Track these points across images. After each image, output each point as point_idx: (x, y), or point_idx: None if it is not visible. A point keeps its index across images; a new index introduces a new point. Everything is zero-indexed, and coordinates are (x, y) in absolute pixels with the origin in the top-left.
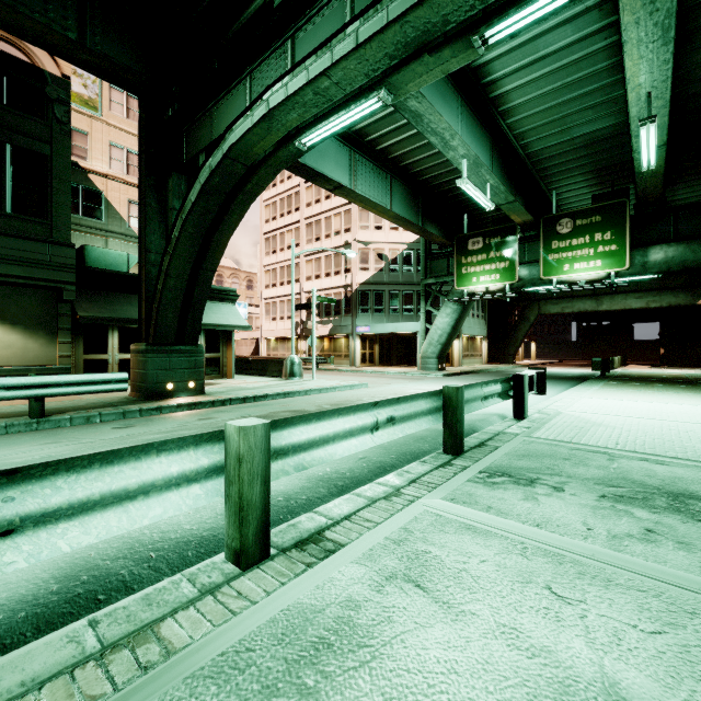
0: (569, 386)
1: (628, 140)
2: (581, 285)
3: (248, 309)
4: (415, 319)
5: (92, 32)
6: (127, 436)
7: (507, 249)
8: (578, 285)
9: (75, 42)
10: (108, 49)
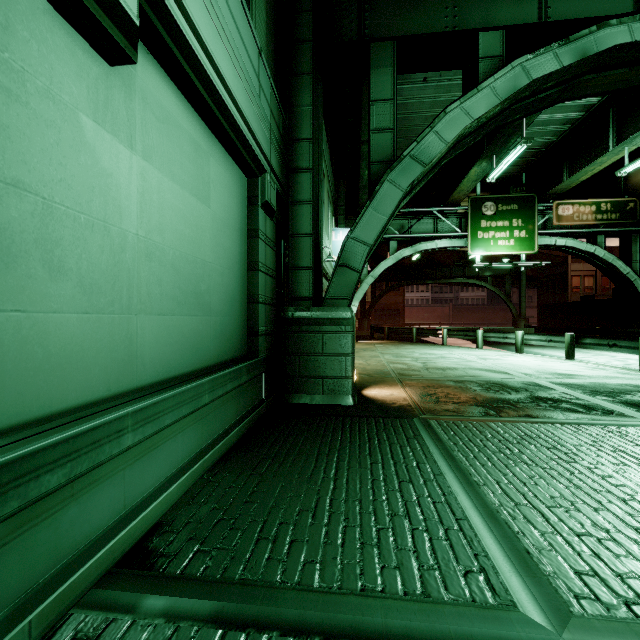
0: None
1: None
2: None
3: None
4: None
5: None
6: None
7: None
8: None
9: None
10: None
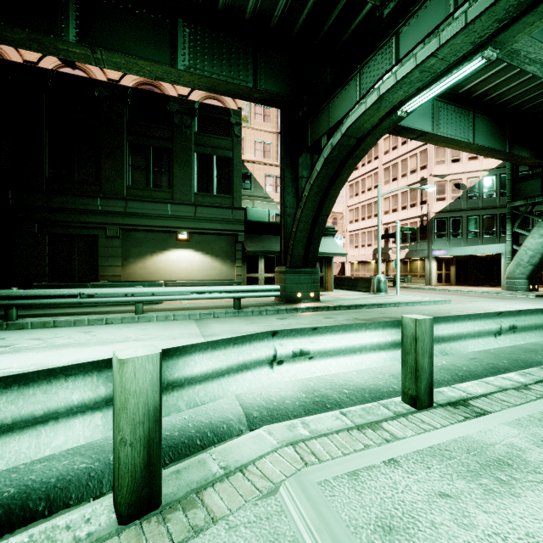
0: None
1: None
2: None
3: None
4: (497, 241)
5: (260, 79)
6: (288, 324)
7: None
8: None
9: (253, 89)
10: (268, 86)
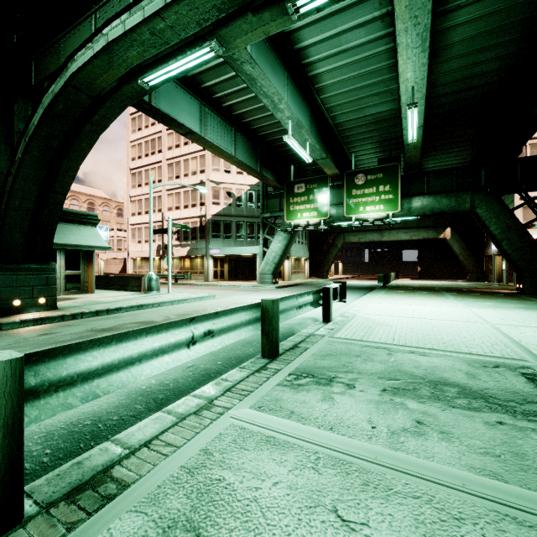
0: (362, 294)
1: (399, 122)
2: (370, 222)
3: (117, 233)
4: (256, 244)
5: None
6: None
7: (322, 193)
8: (369, 222)
9: None
10: None
